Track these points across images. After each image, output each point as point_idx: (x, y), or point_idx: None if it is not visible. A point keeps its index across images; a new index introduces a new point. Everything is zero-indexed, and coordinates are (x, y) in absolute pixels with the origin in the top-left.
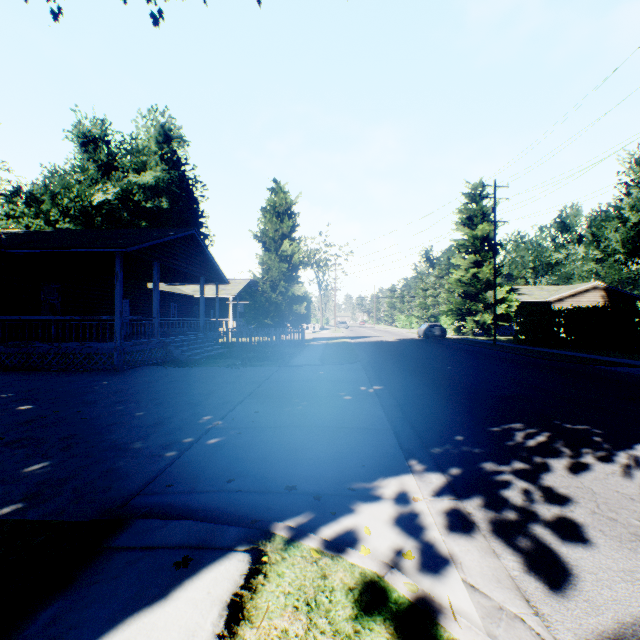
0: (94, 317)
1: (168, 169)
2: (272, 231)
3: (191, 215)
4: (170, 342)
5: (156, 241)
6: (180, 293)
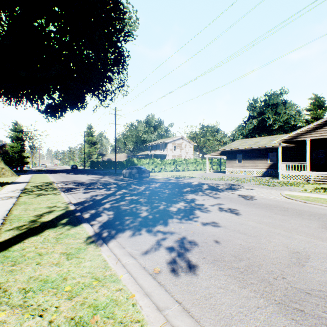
0: None
1: None
2: (15, 136)
3: None
4: None
5: None
6: None
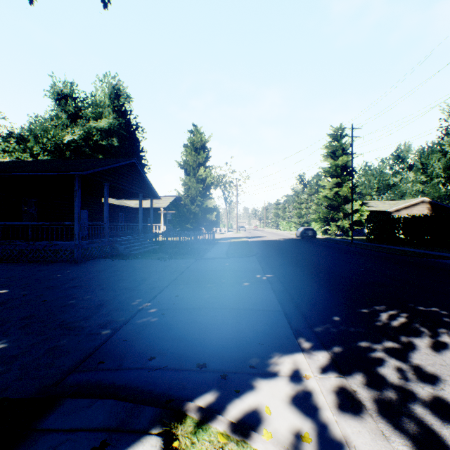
0: (59, 223)
1: (118, 117)
2: (191, 161)
3: (134, 150)
4: (117, 241)
5: (106, 167)
6: (126, 206)
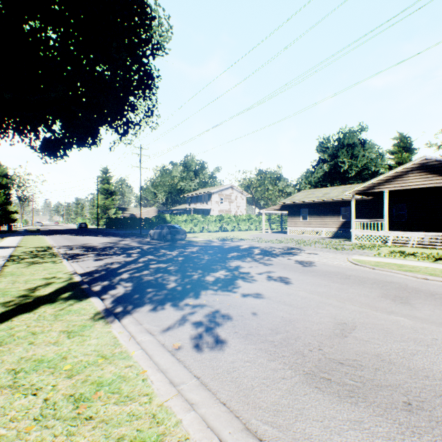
0: None
1: None
2: None
3: None
4: None
5: None
6: None
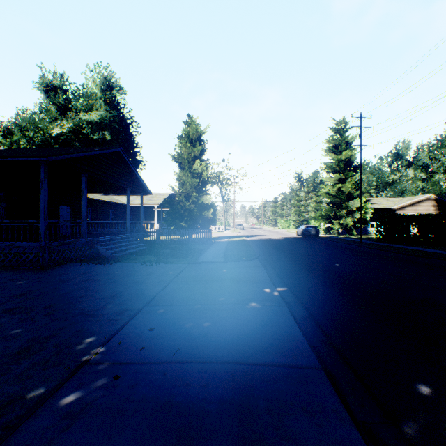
0: (21, 220)
1: (110, 110)
2: (186, 154)
3: (128, 145)
4: (98, 241)
5: (81, 154)
6: (116, 202)
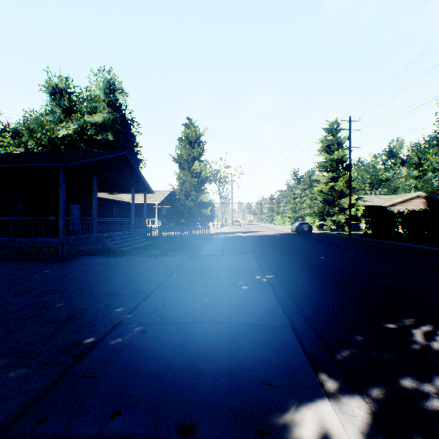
0: (43, 218)
1: (113, 112)
2: (186, 155)
3: (129, 145)
4: (107, 237)
5: (94, 159)
6: (120, 200)
